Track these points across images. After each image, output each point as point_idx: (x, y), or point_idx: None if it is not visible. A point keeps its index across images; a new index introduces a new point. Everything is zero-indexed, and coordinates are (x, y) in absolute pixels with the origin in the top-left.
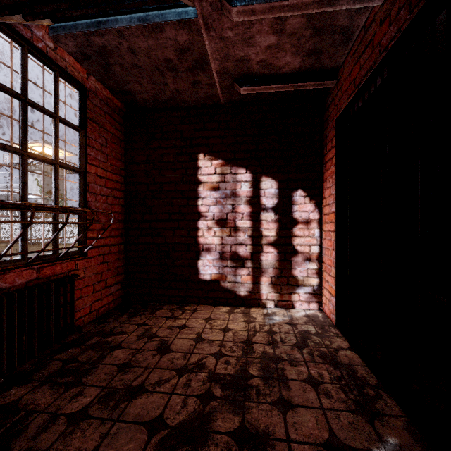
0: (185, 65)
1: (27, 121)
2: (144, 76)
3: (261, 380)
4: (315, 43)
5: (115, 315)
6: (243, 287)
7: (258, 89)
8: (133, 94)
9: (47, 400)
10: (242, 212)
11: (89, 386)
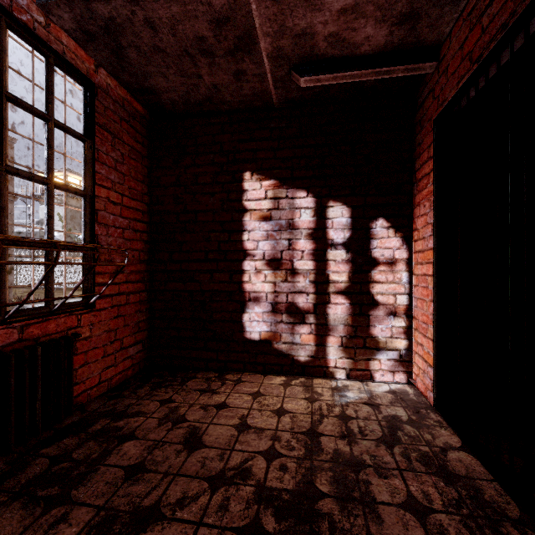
0: (224, 45)
1: (4, 122)
2: (169, 65)
3: (336, 502)
4: (411, 1)
5: (133, 386)
6: (303, 349)
7: (325, 80)
8: (157, 93)
9: (13, 530)
10: (302, 249)
11: (80, 505)
